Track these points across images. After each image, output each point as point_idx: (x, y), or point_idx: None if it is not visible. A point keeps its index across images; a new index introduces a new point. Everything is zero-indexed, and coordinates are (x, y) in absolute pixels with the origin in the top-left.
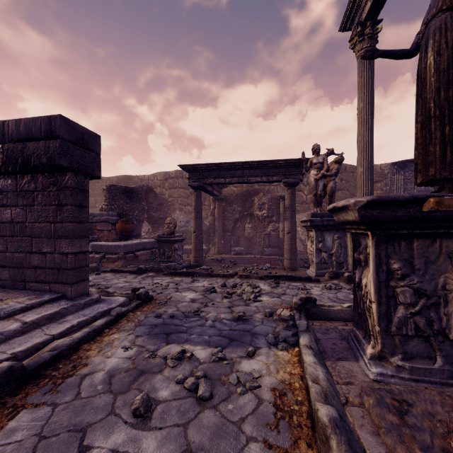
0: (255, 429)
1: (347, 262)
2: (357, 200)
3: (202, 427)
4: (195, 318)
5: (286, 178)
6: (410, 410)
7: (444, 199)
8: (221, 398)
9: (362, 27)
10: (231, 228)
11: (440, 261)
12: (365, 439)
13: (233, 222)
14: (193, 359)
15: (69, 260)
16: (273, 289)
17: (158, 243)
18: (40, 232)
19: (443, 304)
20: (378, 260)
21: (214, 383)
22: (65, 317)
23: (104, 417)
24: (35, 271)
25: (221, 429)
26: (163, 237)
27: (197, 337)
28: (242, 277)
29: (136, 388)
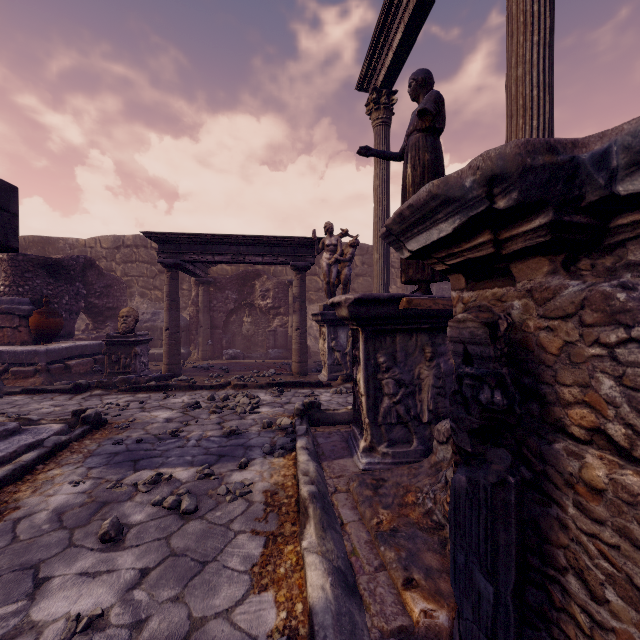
0: (244, 525)
1: None
2: (347, 297)
3: (187, 535)
4: (173, 439)
5: (294, 260)
6: (384, 484)
7: (413, 299)
8: (208, 509)
9: (378, 94)
10: (222, 323)
11: (416, 354)
12: (345, 513)
13: (226, 315)
14: (173, 481)
15: None
16: (276, 399)
17: (107, 345)
18: None
19: (418, 391)
20: (367, 355)
21: (199, 499)
22: None
23: (60, 551)
24: None
25: (208, 532)
26: (116, 337)
27: (176, 459)
28: (237, 387)
29: (100, 519)
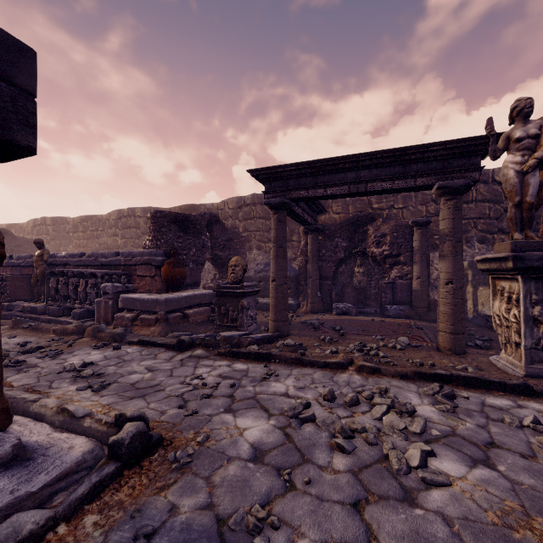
0: None
1: None
2: None
3: None
4: None
5: (443, 180)
6: None
7: None
8: None
9: None
10: (331, 273)
11: None
12: None
13: (335, 264)
14: None
15: None
16: (452, 421)
17: (217, 296)
18: None
19: None
20: None
21: None
22: None
23: None
24: None
25: None
26: (224, 287)
27: None
28: (363, 370)
29: None
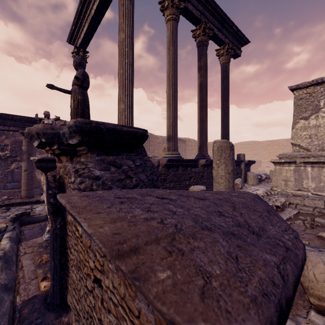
0: None
1: None
2: (34, 158)
3: None
4: None
5: (23, 130)
6: None
7: None
8: None
9: (78, 50)
10: None
11: None
12: (25, 262)
13: None
14: None
15: None
16: (2, 214)
17: None
18: None
19: None
20: (48, 185)
21: None
22: None
23: None
24: None
25: None
26: None
27: None
28: None
29: None
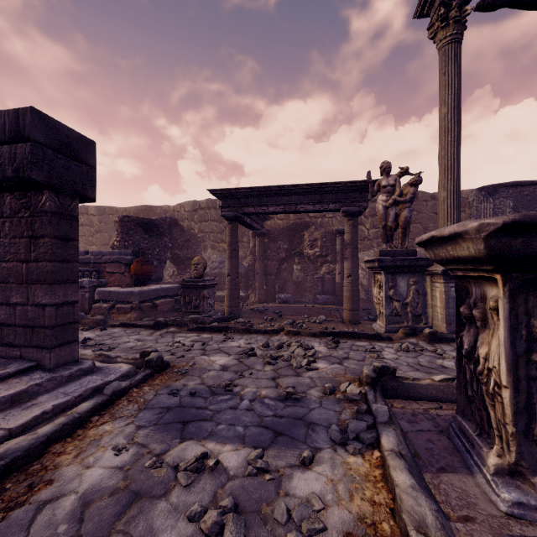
0: None
1: (426, 314)
2: (483, 223)
3: None
4: (226, 395)
5: (346, 206)
6: None
7: None
8: None
9: (446, 8)
10: (275, 270)
11: None
12: None
13: (278, 263)
14: (218, 471)
15: (46, 315)
16: (332, 351)
17: (182, 289)
18: (8, 275)
19: None
20: (514, 321)
21: (249, 520)
22: (36, 398)
23: None
24: (0, 330)
25: None
26: (189, 281)
27: (226, 428)
28: (290, 333)
29: (122, 531)
